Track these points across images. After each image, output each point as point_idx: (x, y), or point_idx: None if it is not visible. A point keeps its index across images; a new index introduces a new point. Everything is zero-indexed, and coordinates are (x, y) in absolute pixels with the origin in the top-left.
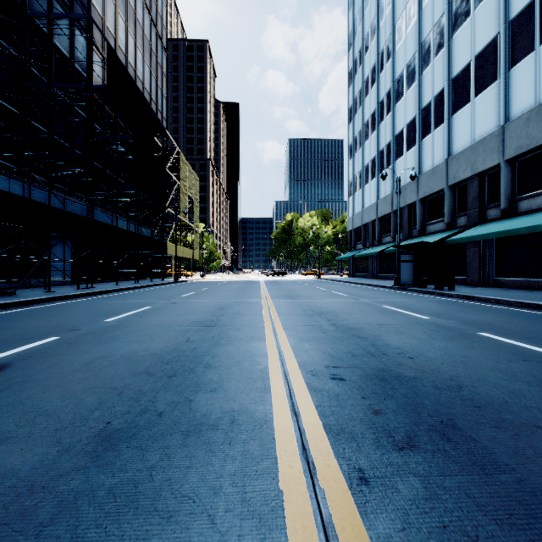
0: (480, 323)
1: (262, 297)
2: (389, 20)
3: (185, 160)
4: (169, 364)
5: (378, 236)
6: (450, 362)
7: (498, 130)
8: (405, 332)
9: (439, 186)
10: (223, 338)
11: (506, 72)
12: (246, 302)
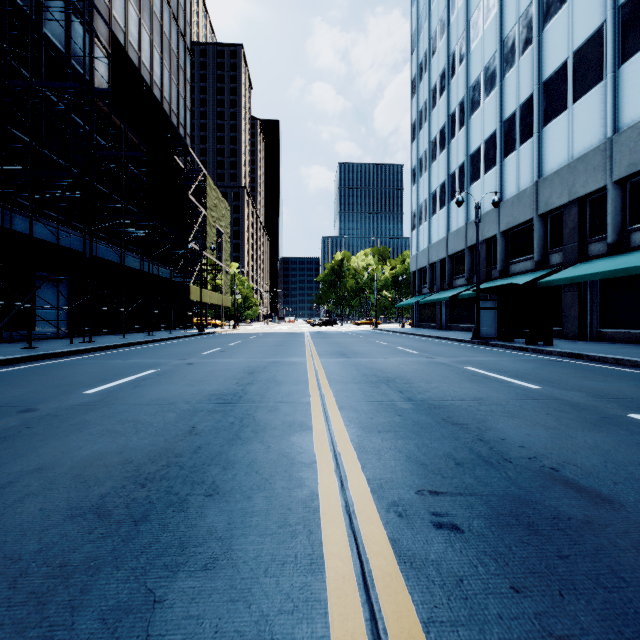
0: (617, 396)
1: (306, 355)
2: (463, 14)
3: (212, 185)
4: (146, 487)
5: (449, 278)
6: (626, 481)
7: (604, 144)
8: (519, 413)
9: (527, 216)
10: (246, 426)
11: (615, 70)
12: (285, 363)
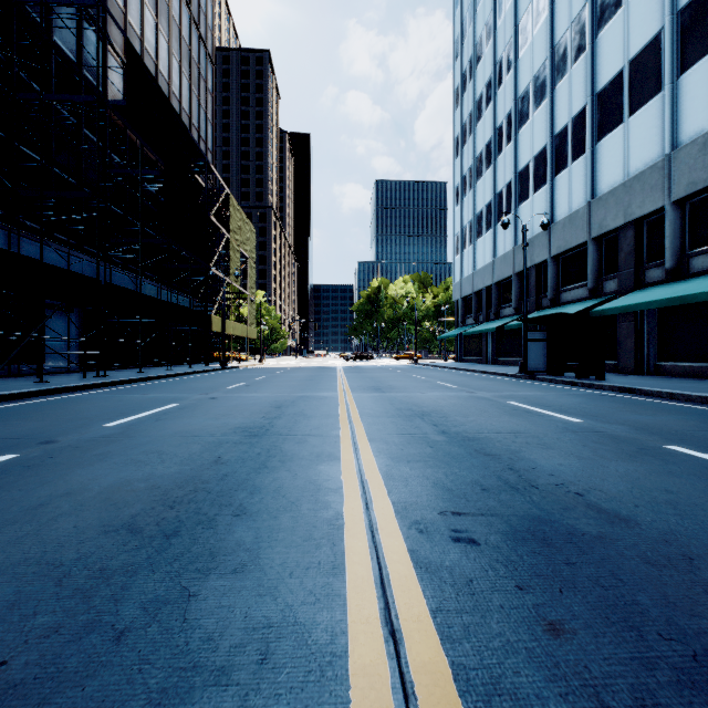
0: (662, 429)
1: (338, 390)
2: (511, 18)
3: (236, 205)
4: (175, 508)
5: (496, 307)
6: (648, 504)
7: (662, 161)
8: (555, 445)
9: (580, 239)
10: (273, 456)
11: (674, 81)
12: (315, 397)
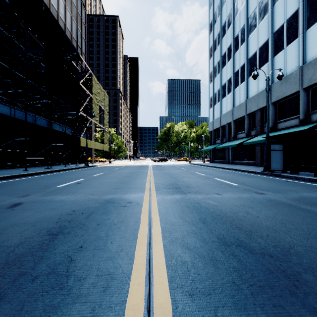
0: None
1: (145, 189)
2: None
3: (96, 81)
4: None
5: (234, 134)
6: None
7: None
8: None
9: (293, 90)
10: None
11: None
12: (119, 203)
